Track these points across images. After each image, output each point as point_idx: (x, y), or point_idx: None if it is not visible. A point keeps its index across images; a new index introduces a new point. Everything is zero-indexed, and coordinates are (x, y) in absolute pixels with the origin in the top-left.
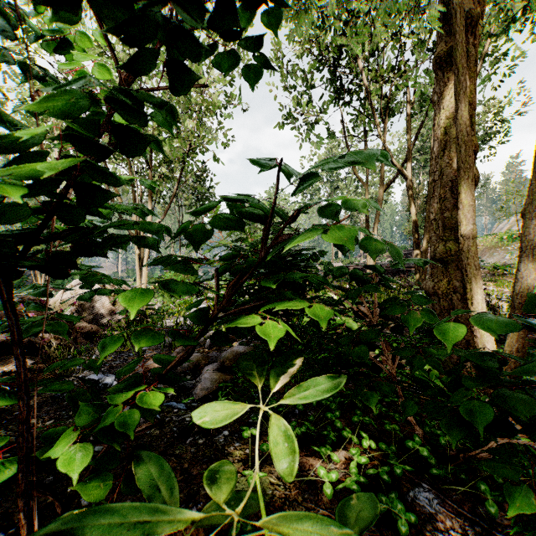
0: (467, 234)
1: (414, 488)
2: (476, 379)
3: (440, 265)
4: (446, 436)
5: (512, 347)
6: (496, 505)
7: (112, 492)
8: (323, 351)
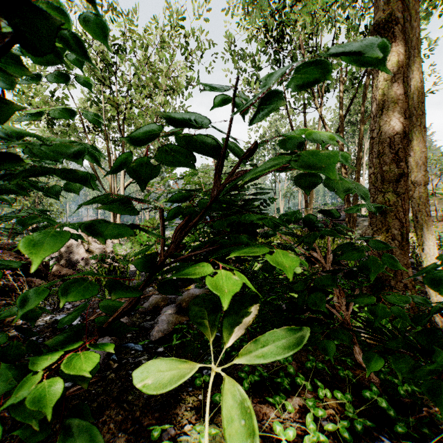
0: (418, 180)
1: (373, 442)
2: None
3: (379, 215)
4: (404, 386)
5: None
6: None
7: None
8: (271, 293)
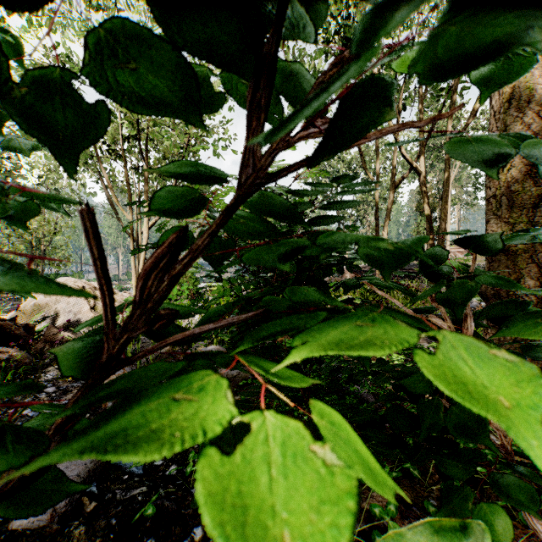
0: None
1: None
2: None
3: (503, 258)
4: None
5: None
6: None
7: None
8: None
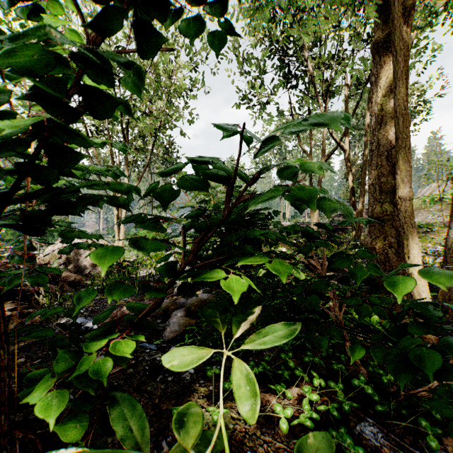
0: (405, 196)
1: (360, 422)
2: (422, 327)
3: (377, 224)
4: (388, 375)
5: (445, 296)
6: (436, 440)
7: (91, 426)
8: (275, 298)
